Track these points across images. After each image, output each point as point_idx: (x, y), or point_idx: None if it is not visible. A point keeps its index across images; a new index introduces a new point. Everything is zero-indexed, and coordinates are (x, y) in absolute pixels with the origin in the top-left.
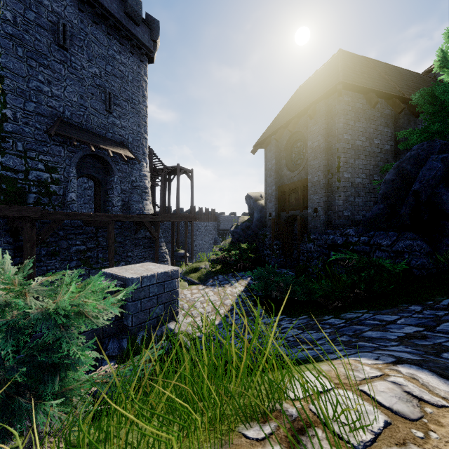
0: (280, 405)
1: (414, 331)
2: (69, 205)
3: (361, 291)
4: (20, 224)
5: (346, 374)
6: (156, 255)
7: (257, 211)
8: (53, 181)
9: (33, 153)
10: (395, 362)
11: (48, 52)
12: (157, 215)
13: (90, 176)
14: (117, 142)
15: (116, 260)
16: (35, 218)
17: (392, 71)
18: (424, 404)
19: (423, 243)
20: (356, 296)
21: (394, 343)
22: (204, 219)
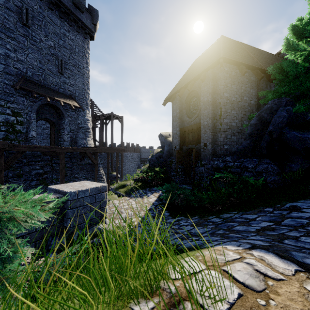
0: (164, 284)
1: (267, 225)
2: (31, 140)
3: (234, 199)
4: None
5: (211, 259)
6: (96, 176)
7: (166, 145)
8: (18, 122)
9: (2, 101)
10: (251, 248)
11: (14, 28)
12: (96, 147)
13: (47, 119)
14: (67, 95)
15: (66, 180)
16: (3, 149)
17: (256, 51)
18: (267, 279)
19: (275, 166)
20: (231, 202)
21: (253, 234)
22: (131, 151)
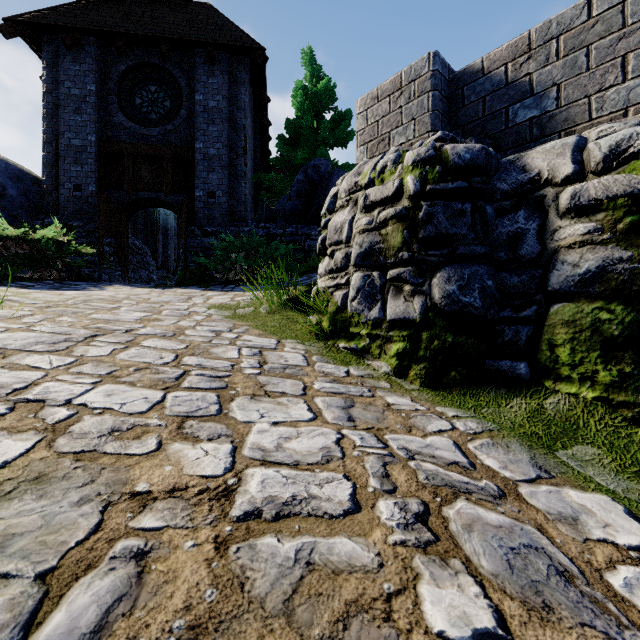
0: None
1: None
2: None
3: None
4: None
5: None
6: None
7: (8, 175)
8: None
9: None
10: None
11: None
12: None
13: None
14: None
15: None
16: None
17: None
18: None
19: None
20: None
21: None
22: None
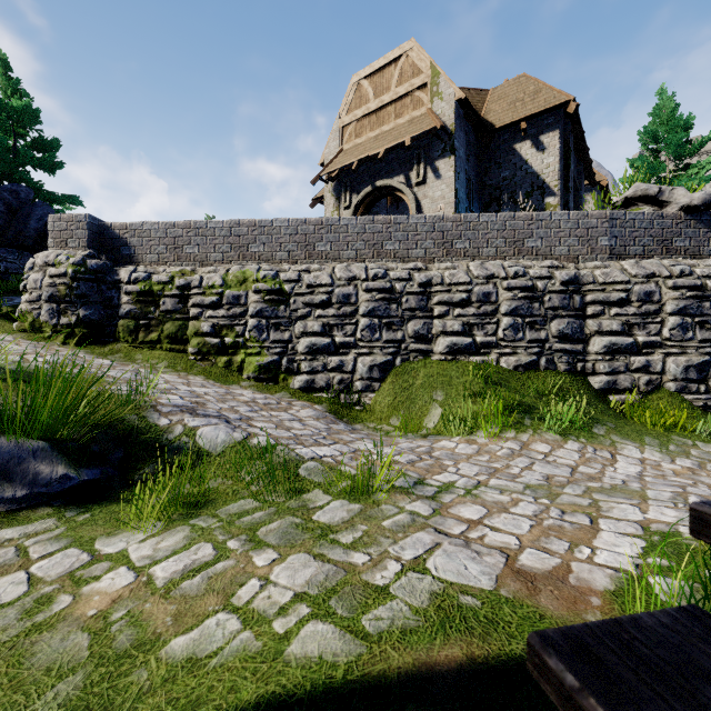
0: None
1: None
2: None
3: None
4: None
5: None
6: None
7: None
8: None
9: None
10: None
11: None
12: None
13: None
14: None
15: None
16: None
17: None
18: None
19: None
20: None
21: None
22: None
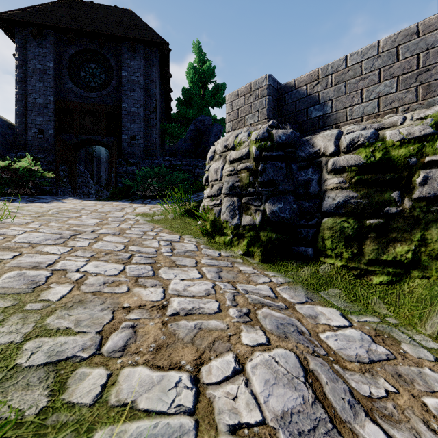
0: None
1: None
2: None
3: None
4: None
5: None
6: None
7: None
8: None
9: None
10: None
11: None
12: None
13: None
14: None
15: None
16: None
17: None
18: None
19: None
20: None
21: None
22: None
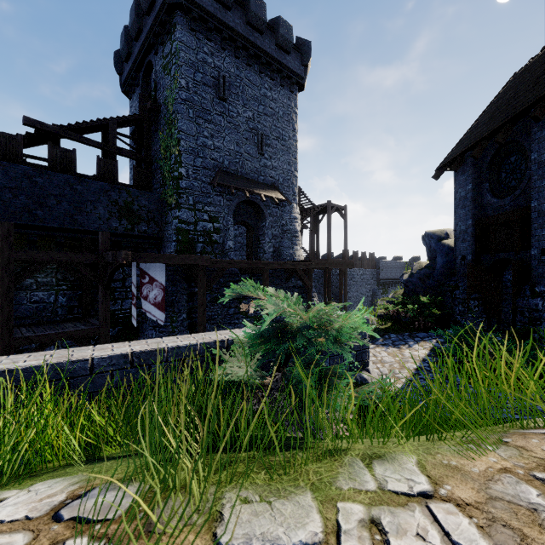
0: None
1: None
2: (228, 253)
3: None
4: (194, 271)
5: None
6: (309, 307)
7: (441, 254)
8: (215, 230)
9: (200, 205)
10: None
11: (211, 108)
12: (310, 261)
13: (244, 223)
14: (268, 185)
15: None
16: (206, 266)
17: None
18: None
19: None
20: None
21: None
22: (360, 266)
